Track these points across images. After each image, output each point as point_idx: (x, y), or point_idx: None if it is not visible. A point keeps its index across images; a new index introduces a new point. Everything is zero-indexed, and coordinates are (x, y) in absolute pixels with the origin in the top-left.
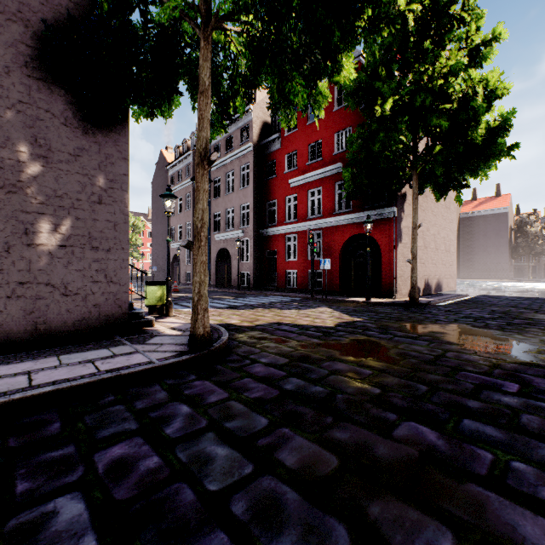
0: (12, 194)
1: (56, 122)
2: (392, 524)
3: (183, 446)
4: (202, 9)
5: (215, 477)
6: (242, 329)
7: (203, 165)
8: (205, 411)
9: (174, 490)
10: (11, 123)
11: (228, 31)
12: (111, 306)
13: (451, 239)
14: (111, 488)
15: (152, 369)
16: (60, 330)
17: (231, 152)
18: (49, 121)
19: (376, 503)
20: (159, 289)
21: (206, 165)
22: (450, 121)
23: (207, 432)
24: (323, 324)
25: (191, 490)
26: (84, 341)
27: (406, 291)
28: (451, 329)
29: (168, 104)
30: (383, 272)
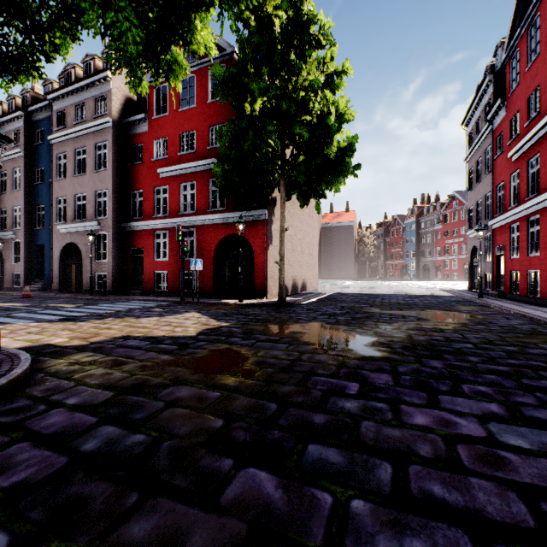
0: None
1: None
2: None
3: None
4: None
5: None
6: (64, 352)
7: None
8: None
9: None
10: None
11: None
12: None
13: (314, 244)
14: None
15: None
16: None
17: (82, 124)
18: None
19: None
20: None
21: None
22: (310, 133)
23: None
24: (183, 334)
25: None
26: None
27: (277, 291)
28: (310, 328)
29: None
30: (256, 274)
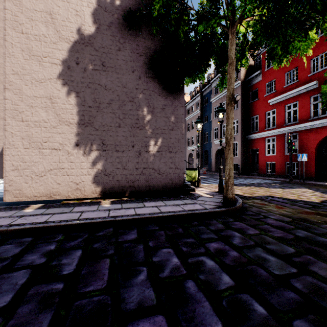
0: (141, 130)
1: (156, 95)
2: None
3: (247, 250)
4: (230, 18)
5: (274, 268)
6: (246, 198)
7: (231, 104)
8: (249, 237)
9: (254, 268)
10: (141, 99)
11: (242, 23)
12: (177, 180)
13: None
14: (221, 259)
15: (208, 212)
16: (157, 190)
17: (225, 89)
18: (153, 95)
19: None
20: (193, 172)
21: (233, 104)
22: None
23: (256, 247)
24: (308, 200)
25: (263, 270)
26: (166, 196)
27: None
28: None
29: (204, 73)
30: None
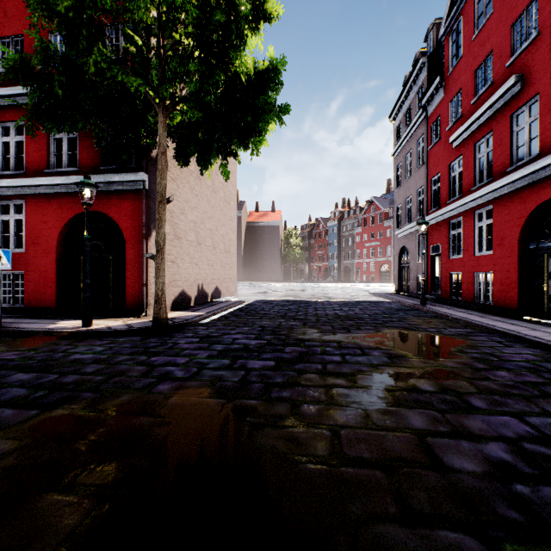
0: None
1: None
2: None
3: None
4: None
5: None
6: None
7: None
8: None
9: None
10: None
11: None
12: None
13: (232, 239)
14: None
15: None
16: None
17: None
18: None
19: None
20: None
21: None
22: (202, 13)
23: None
24: None
25: None
26: None
27: (168, 303)
28: (159, 431)
29: None
30: (129, 276)
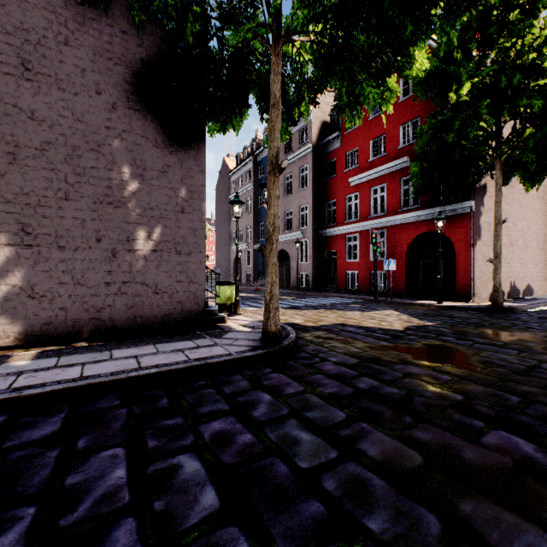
0: (118, 208)
1: (149, 145)
2: (487, 523)
3: (271, 428)
4: (273, 27)
5: (303, 456)
6: (307, 329)
7: (275, 173)
8: (285, 401)
9: (270, 463)
10: (117, 150)
11: (296, 42)
12: (191, 304)
13: (546, 235)
14: (218, 453)
15: (232, 360)
16: (152, 323)
17: (289, 155)
18: (144, 144)
19: (467, 502)
20: (228, 289)
21: (277, 173)
22: (544, 99)
23: (290, 418)
24: (390, 327)
25: (284, 464)
26: (170, 334)
27: (486, 294)
28: None
29: (239, 118)
30: (458, 273)
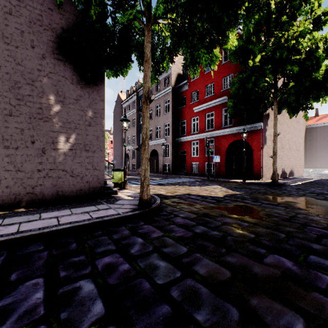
0: (46, 122)
1: (67, 82)
2: (265, 310)
3: (141, 259)
4: (146, 13)
5: (160, 277)
6: (167, 197)
7: (147, 102)
8: (151, 242)
9: (139, 282)
10: (46, 84)
11: (160, 24)
12: (95, 183)
13: (300, 142)
14: (106, 278)
15: (119, 217)
16: (69, 195)
17: (158, 93)
18: (64, 82)
19: (255, 298)
20: (120, 173)
21: (148, 102)
22: (299, 66)
23: (153, 253)
24: (216, 195)
25: (148, 282)
26: (81, 202)
27: (269, 176)
28: (301, 200)
29: (126, 68)
30: (254, 164)
